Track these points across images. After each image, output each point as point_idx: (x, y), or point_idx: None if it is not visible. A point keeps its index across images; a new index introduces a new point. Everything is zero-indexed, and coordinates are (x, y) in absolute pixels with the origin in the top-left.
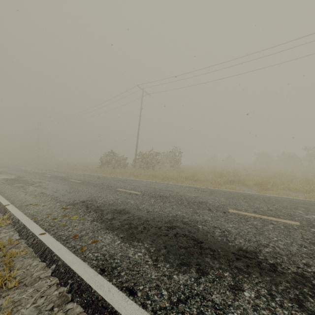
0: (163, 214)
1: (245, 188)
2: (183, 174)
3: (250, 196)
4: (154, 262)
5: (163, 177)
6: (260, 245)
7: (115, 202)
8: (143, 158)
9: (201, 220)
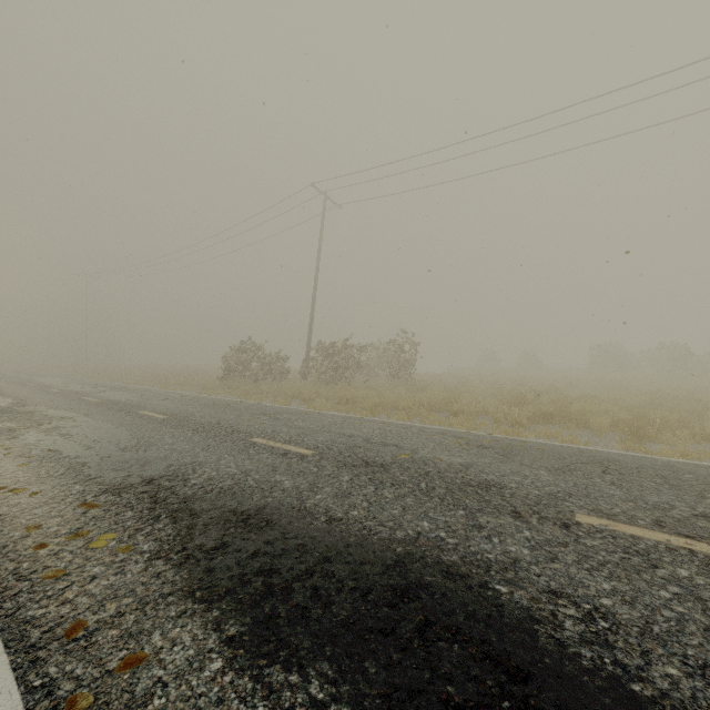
0: (376, 531)
1: (588, 436)
2: (424, 398)
3: (615, 462)
4: None
5: (374, 404)
6: None
7: (238, 483)
8: (325, 356)
9: (499, 558)
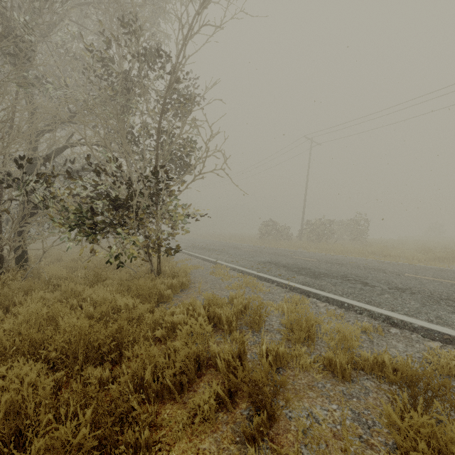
0: (339, 271)
1: None
2: (369, 249)
3: (448, 270)
4: (333, 285)
5: (340, 251)
6: (413, 287)
7: (296, 264)
8: (312, 228)
9: (372, 276)
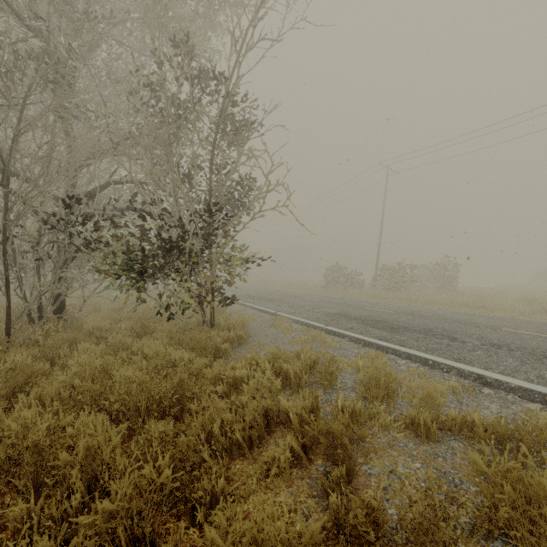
0: (422, 325)
1: None
2: (459, 299)
3: None
4: (415, 340)
5: (424, 301)
6: (511, 343)
7: (370, 316)
8: (389, 274)
9: (462, 330)
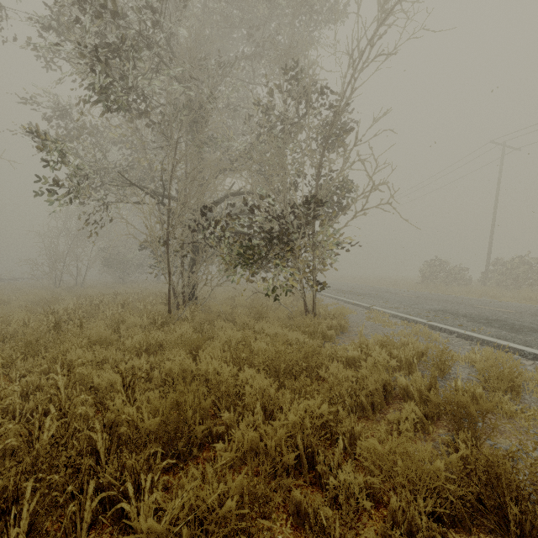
0: None
1: None
2: None
3: None
4: None
5: None
6: None
7: (482, 314)
8: (505, 269)
9: None
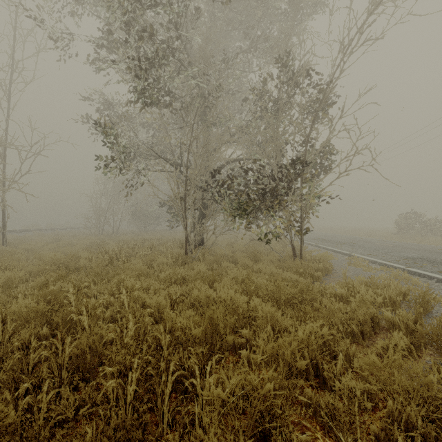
0: None
1: None
2: None
3: None
4: None
5: None
6: None
7: None
8: None
9: None
